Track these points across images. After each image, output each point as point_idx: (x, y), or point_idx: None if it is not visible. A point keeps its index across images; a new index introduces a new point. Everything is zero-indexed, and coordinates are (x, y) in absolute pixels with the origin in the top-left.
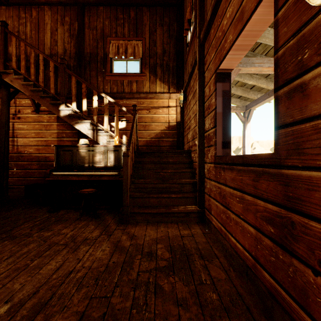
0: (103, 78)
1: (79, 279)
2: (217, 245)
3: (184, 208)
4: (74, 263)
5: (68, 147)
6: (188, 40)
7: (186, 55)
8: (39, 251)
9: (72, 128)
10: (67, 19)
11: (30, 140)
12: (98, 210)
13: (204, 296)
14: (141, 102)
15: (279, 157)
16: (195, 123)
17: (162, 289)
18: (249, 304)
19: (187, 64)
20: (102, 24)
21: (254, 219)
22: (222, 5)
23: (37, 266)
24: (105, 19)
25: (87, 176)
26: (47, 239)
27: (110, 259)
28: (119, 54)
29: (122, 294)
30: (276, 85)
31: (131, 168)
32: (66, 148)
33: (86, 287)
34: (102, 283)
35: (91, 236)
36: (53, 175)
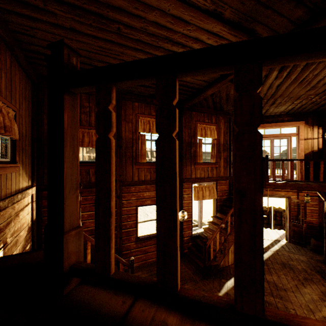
0: None
1: None
2: (142, 269)
3: None
4: None
5: None
6: None
7: None
8: None
9: None
10: None
11: None
12: None
13: None
14: (14, 207)
15: None
16: None
17: None
18: None
19: None
20: None
21: None
22: (143, 187)
23: None
24: None
25: None
26: None
27: None
28: None
29: None
30: None
31: None
32: None
33: None
34: None
35: None
36: None
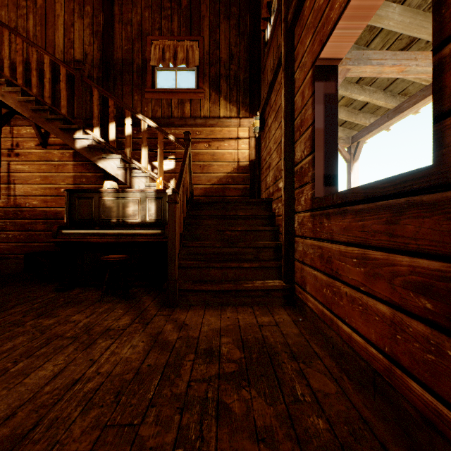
0: (141, 96)
1: (89, 393)
2: (318, 338)
3: (263, 283)
4: (84, 367)
5: (86, 192)
6: (267, 38)
7: (265, 58)
8: (31, 347)
9: (96, 169)
10: (88, 9)
11: (33, 188)
12: (132, 289)
13: (303, 424)
14: (197, 132)
15: (446, 169)
16: (278, 157)
17: (230, 411)
18: (383, 439)
19: (266, 72)
20: (140, 16)
21: (389, 290)
22: None
23: (22, 372)
24: (144, 9)
25: (114, 236)
26: (47, 330)
27: (143, 360)
28: (165, 60)
29: (160, 419)
30: (439, 39)
31: (181, 223)
32: (83, 194)
33: (98, 407)
34: (126, 400)
35: (116, 325)
36: (63, 234)
